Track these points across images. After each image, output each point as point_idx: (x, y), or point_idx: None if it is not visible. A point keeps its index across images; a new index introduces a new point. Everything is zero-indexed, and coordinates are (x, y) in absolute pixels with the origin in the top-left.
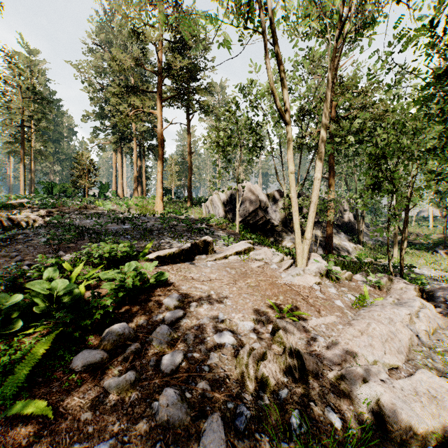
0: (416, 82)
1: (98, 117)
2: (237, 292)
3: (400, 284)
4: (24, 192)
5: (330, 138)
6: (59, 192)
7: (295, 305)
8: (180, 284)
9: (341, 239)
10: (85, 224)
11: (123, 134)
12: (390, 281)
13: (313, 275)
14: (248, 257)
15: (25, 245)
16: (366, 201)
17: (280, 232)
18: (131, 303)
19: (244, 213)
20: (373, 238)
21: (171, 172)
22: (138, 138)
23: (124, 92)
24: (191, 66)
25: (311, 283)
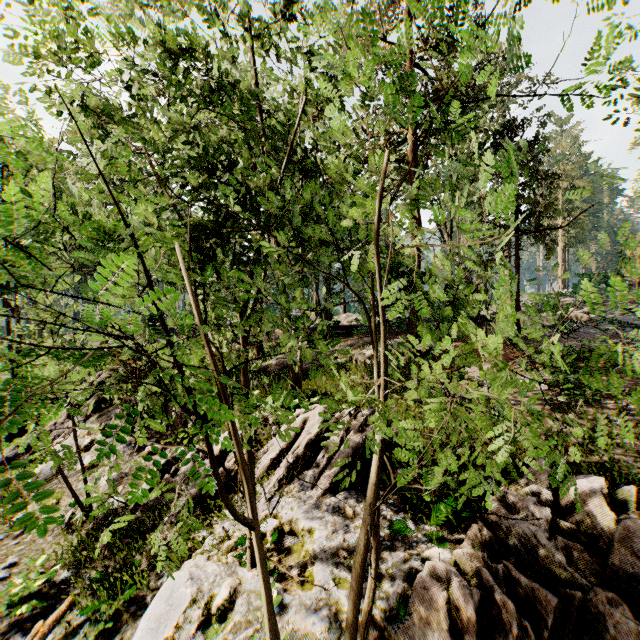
0: None
1: None
2: None
3: None
4: (560, 287)
5: None
6: (598, 284)
7: None
8: None
9: None
10: (627, 320)
11: None
12: None
13: None
14: None
15: (580, 333)
16: None
17: None
18: None
19: None
20: None
21: None
22: None
23: None
24: None
25: None
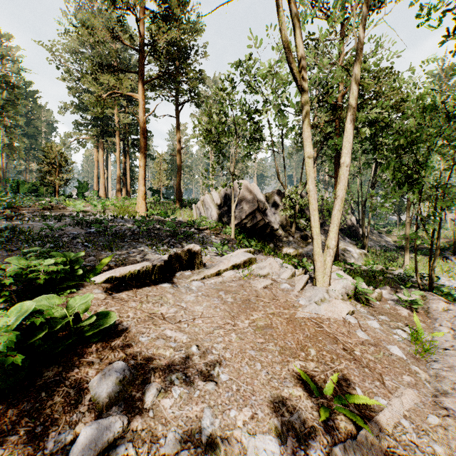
0: (431, 70)
1: (77, 109)
2: (238, 344)
3: (438, 303)
4: None
5: (335, 132)
6: (29, 192)
7: (340, 368)
8: (139, 331)
9: (345, 245)
10: (37, 227)
11: (104, 127)
12: (424, 299)
13: (340, 298)
14: (249, 273)
15: None
16: (397, 199)
17: (280, 237)
18: (15, 394)
19: (240, 215)
20: (377, 243)
21: (158, 170)
22: (121, 132)
23: (100, 72)
24: (179, 43)
25: (342, 313)
